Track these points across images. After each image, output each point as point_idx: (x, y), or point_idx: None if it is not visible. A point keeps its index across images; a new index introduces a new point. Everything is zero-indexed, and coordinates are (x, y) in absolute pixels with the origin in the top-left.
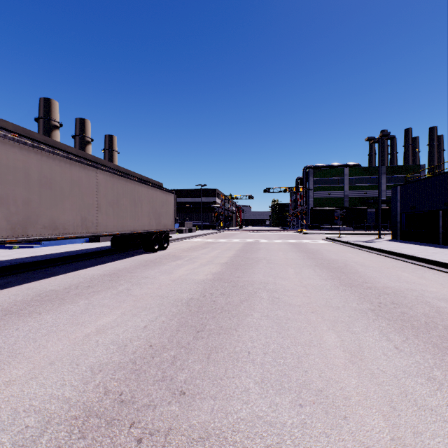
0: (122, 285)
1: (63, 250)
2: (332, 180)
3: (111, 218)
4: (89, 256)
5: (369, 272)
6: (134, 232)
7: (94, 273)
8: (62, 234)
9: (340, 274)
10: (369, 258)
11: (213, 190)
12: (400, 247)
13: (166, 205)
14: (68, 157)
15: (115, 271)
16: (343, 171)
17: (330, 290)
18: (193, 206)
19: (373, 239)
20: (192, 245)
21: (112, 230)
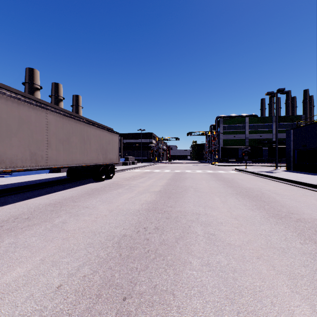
0: (60, 216)
1: (26, 180)
2: (237, 126)
3: (61, 153)
4: (46, 185)
5: (287, 201)
6: (83, 164)
7: (41, 202)
8: (9, 168)
9: (262, 203)
10: (278, 186)
11: (150, 134)
12: (299, 177)
13: (112, 143)
14: (16, 97)
15: (61, 200)
16: (244, 119)
17: (262, 223)
18: (135, 145)
19: (272, 170)
20: (133, 174)
21: (62, 163)
